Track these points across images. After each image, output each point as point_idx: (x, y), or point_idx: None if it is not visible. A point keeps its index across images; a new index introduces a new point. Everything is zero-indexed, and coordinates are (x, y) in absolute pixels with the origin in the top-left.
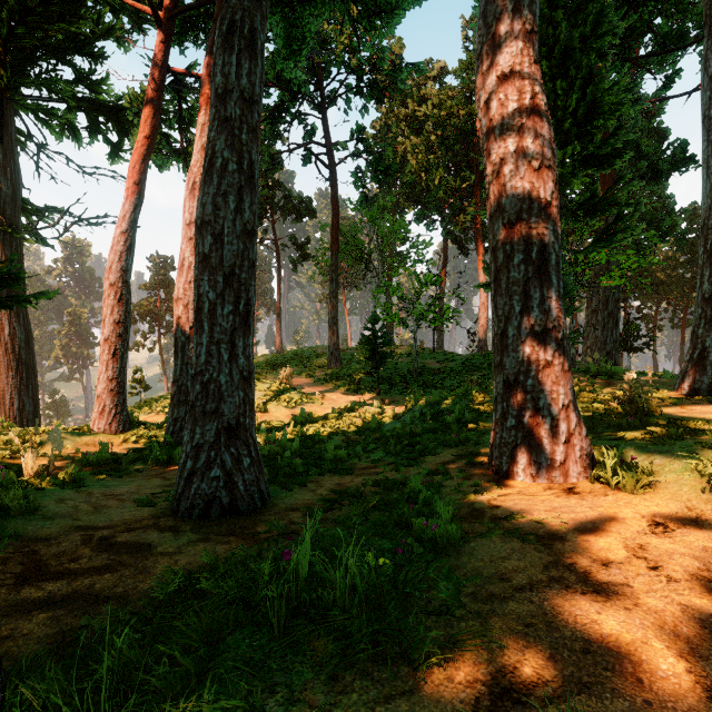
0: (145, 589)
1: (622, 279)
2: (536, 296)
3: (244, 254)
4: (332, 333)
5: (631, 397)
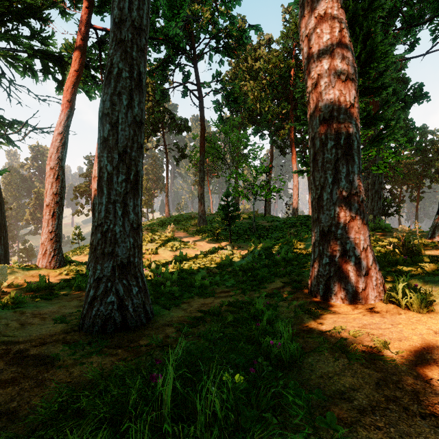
0: (36, 403)
1: (385, 169)
2: (344, 171)
3: (134, 138)
4: (200, 203)
5: (403, 243)
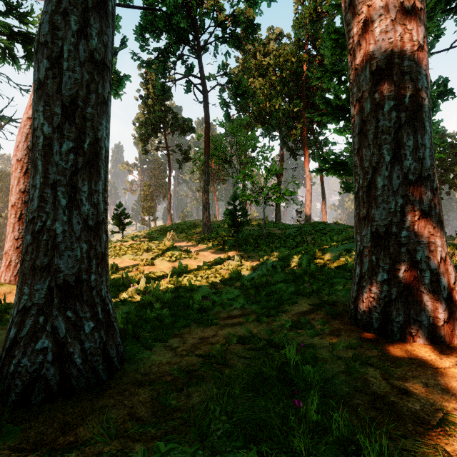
0: None
1: None
2: (410, 143)
3: (90, 85)
4: (205, 209)
5: None
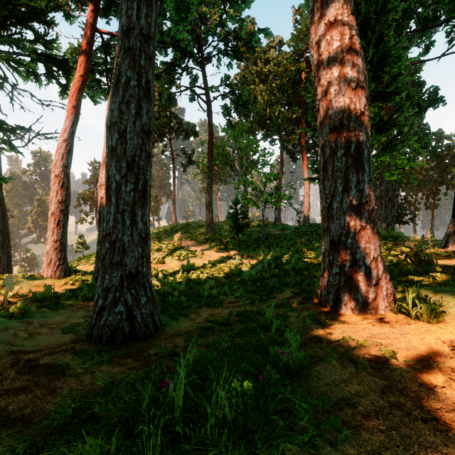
0: (49, 410)
1: (398, 176)
2: (354, 179)
3: (142, 147)
4: (208, 211)
5: (415, 252)
